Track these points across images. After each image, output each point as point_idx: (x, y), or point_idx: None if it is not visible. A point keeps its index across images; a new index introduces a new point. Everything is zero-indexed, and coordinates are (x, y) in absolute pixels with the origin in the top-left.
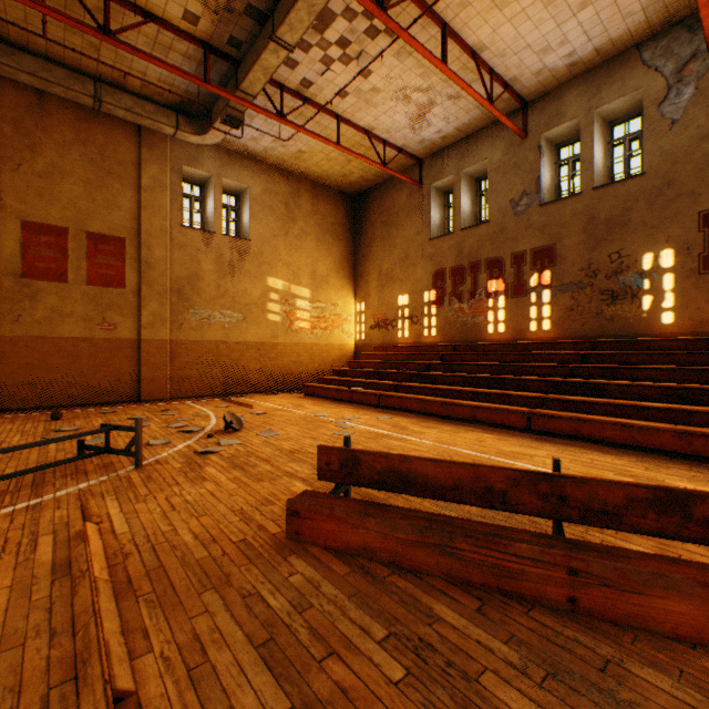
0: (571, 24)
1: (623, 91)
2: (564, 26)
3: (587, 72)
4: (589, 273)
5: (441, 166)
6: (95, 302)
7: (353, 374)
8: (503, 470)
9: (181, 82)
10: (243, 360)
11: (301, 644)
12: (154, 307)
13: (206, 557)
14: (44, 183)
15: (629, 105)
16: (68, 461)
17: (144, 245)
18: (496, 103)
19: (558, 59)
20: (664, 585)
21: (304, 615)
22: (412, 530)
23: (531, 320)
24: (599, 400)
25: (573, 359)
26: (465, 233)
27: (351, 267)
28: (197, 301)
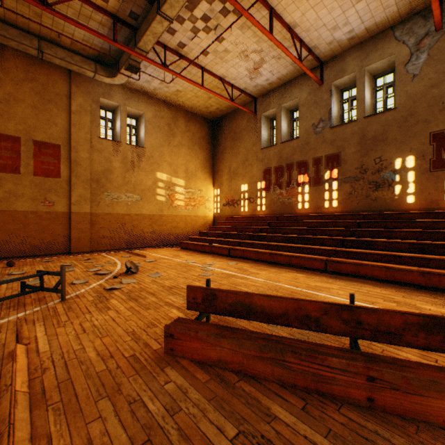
0: (351, 12)
1: (383, 56)
2: (347, 12)
3: (360, 43)
4: (362, 170)
5: (268, 102)
6: (39, 187)
7: (212, 235)
8: (317, 303)
9: (98, 41)
10: (140, 226)
11: (172, 444)
12: (80, 191)
13: (104, 370)
14: (3, 106)
15: (386, 65)
16: (11, 297)
17: (73, 149)
18: (303, 62)
19: (343, 34)
20: (437, 389)
21: (174, 418)
22: (254, 347)
23: (325, 200)
24: (370, 251)
25: (352, 225)
26: (284, 145)
27: (211, 166)
28: (110, 187)
